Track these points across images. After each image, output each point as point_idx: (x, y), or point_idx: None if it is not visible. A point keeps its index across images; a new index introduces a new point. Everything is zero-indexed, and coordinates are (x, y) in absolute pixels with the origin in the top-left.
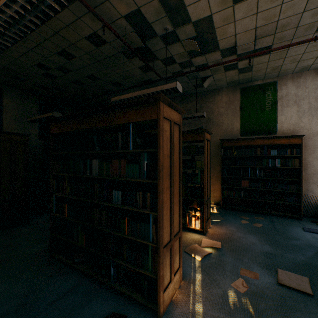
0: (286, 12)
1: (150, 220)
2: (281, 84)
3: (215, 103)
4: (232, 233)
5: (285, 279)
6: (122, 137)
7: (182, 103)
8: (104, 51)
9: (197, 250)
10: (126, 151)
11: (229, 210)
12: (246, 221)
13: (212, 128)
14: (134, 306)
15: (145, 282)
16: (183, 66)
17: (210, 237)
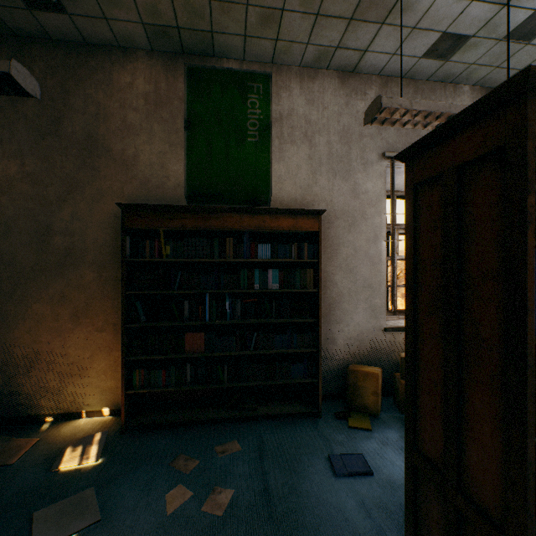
0: None
1: None
2: (281, 85)
3: (113, 91)
4: None
5: None
6: None
7: None
8: None
9: None
10: None
11: (148, 436)
12: (185, 490)
13: (105, 169)
14: None
15: None
16: None
17: None
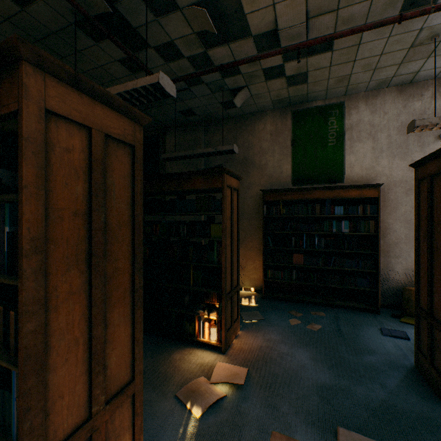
0: None
1: (13, 385)
2: (351, 107)
3: (255, 134)
4: (272, 346)
5: None
6: None
7: (206, 133)
8: (41, 19)
9: (200, 392)
10: None
11: (274, 301)
12: (297, 320)
13: (252, 172)
14: None
15: None
16: (196, 64)
17: (233, 358)
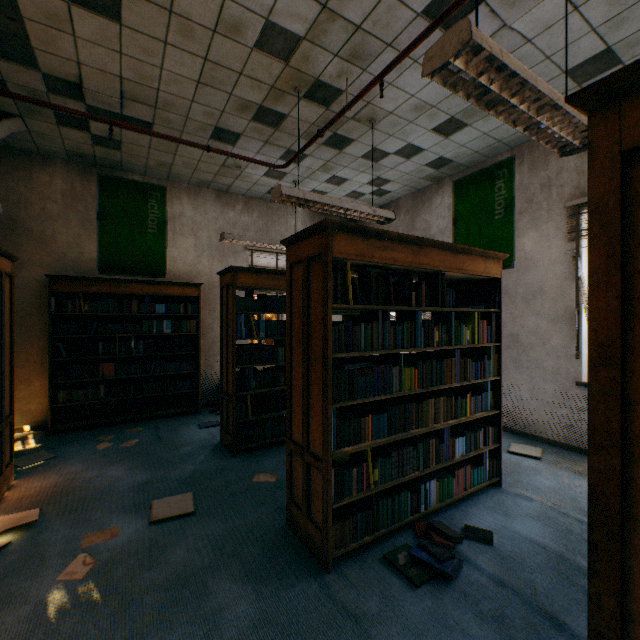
0: (170, 85)
1: None
2: (174, 196)
3: (34, 186)
4: (75, 477)
5: (163, 511)
6: None
7: None
8: None
9: None
10: None
11: (72, 433)
12: (109, 443)
13: (27, 245)
14: None
15: None
16: None
17: (12, 509)
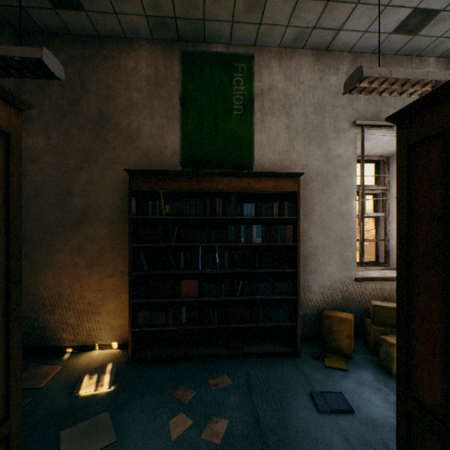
0: None
1: None
2: (262, 65)
3: (121, 75)
4: None
5: None
6: None
7: None
8: None
9: None
10: None
11: (150, 368)
12: (185, 418)
13: (114, 141)
14: None
15: None
16: None
17: None
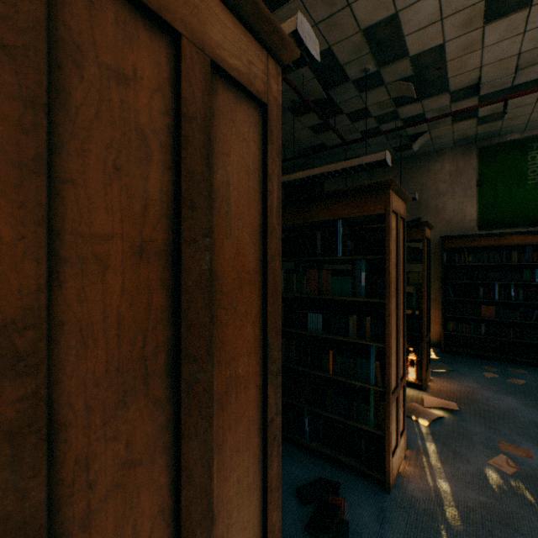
0: None
1: (372, 355)
2: None
3: (430, 175)
4: (472, 391)
5: None
6: (322, 238)
7: (369, 177)
8: None
9: (419, 410)
10: (332, 258)
11: (458, 356)
12: (493, 374)
13: (425, 217)
14: (346, 474)
15: (362, 441)
16: (380, 120)
17: (436, 395)
